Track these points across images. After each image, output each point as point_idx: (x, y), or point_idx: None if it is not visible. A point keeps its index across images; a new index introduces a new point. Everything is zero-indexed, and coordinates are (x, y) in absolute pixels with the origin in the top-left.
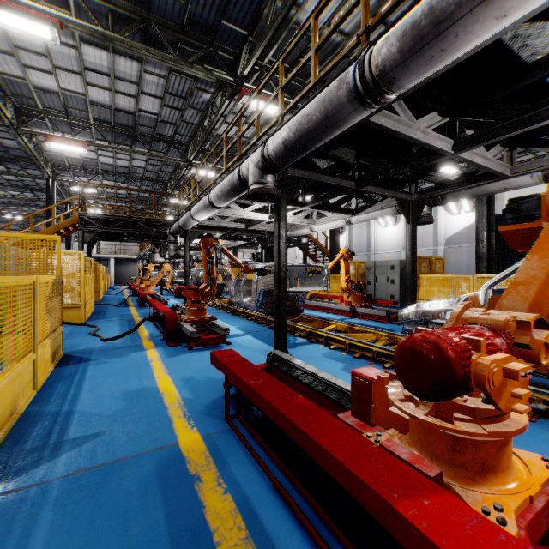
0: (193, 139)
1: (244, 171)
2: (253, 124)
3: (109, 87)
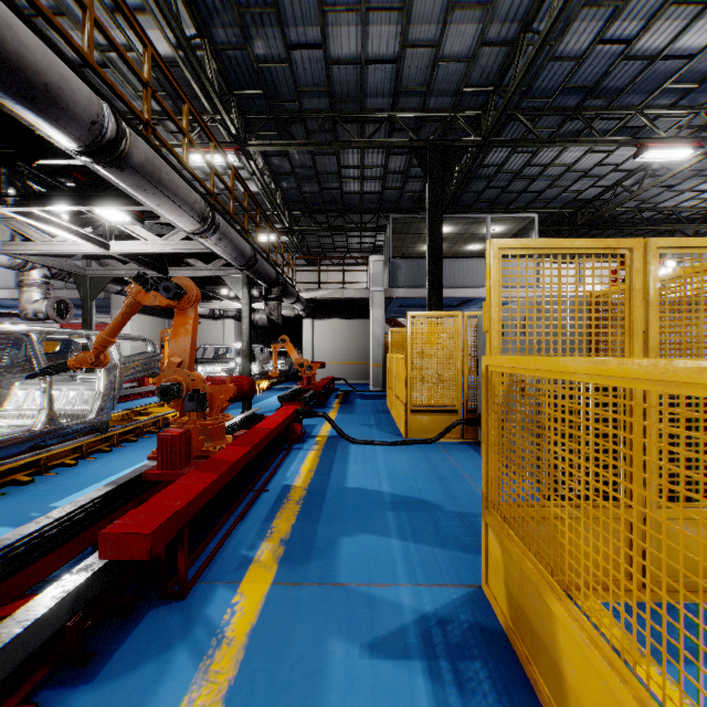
0: None
1: None
2: None
3: None
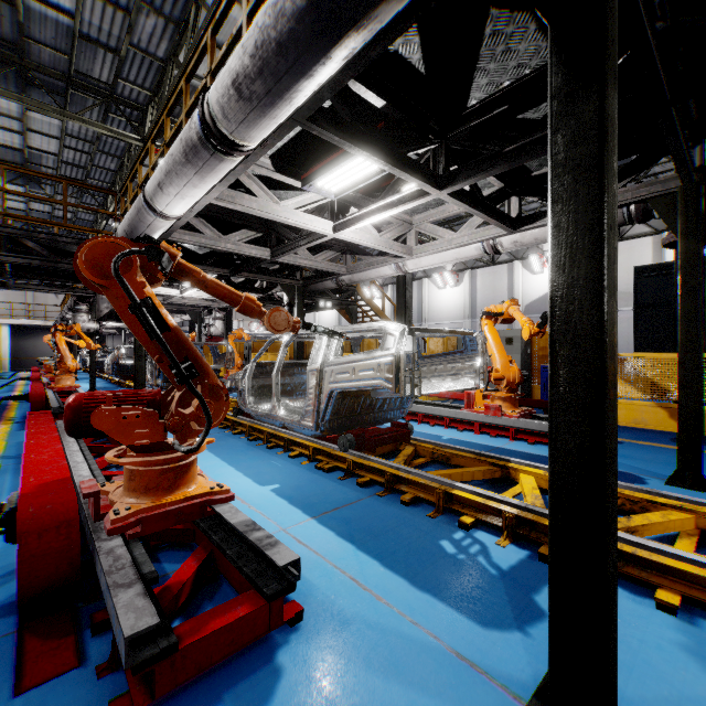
0: (156, 95)
1: None
2: None
3: None
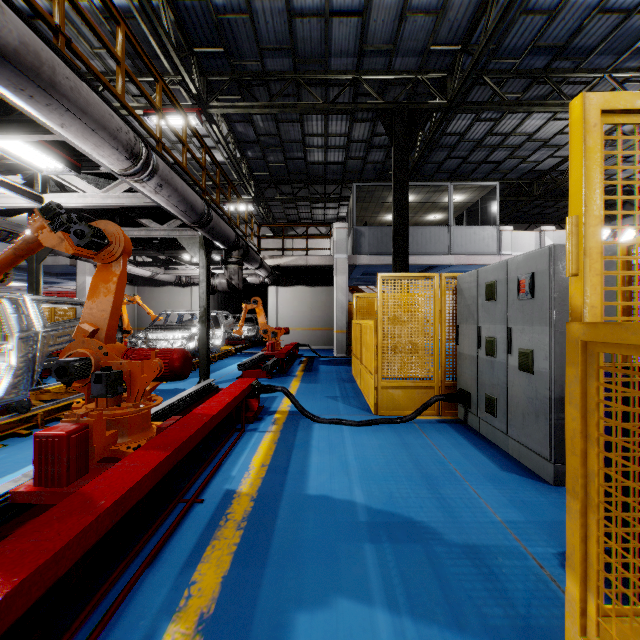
0: None
1: None
2: None
3: None
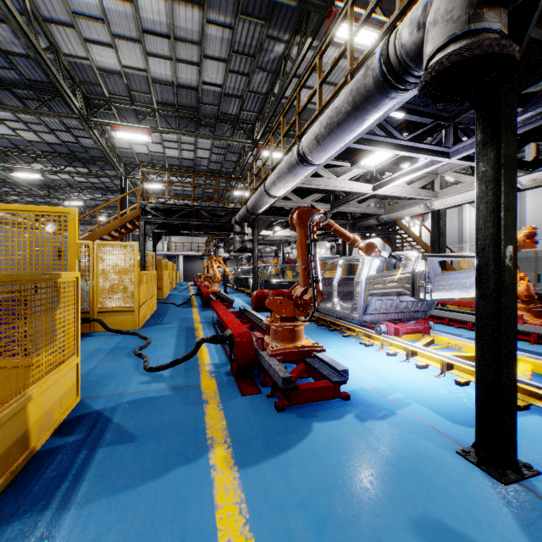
0: (260, 115)
1: (406, 39)
2: (333, 84)
3: (169, 56)
